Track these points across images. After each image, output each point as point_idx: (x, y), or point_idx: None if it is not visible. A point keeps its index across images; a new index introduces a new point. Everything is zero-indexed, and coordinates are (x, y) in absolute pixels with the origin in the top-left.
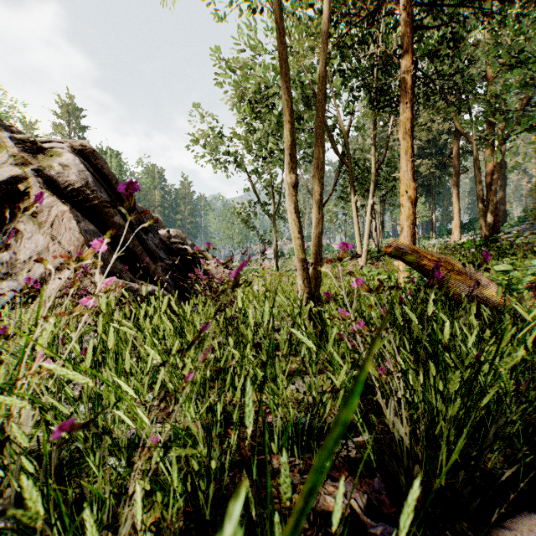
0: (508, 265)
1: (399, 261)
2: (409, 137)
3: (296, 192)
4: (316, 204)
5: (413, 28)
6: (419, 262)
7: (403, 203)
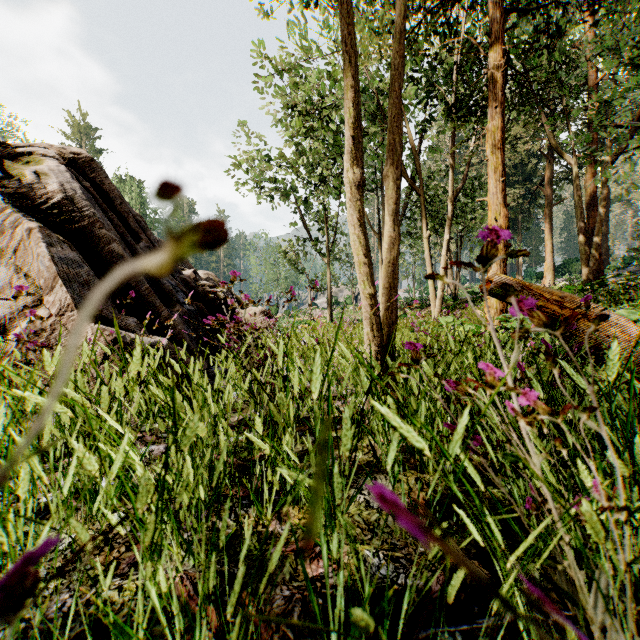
0: (633, 311)
1: (485, 309)
2: (499, 151)
3: (362, 194)
4: (390, 217)
5: (504, 12)
6: None
7: None
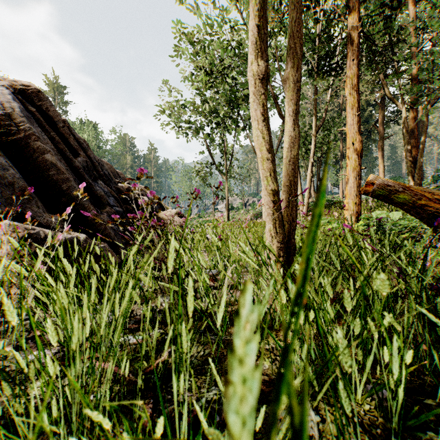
0: None
1: (344, 211)
2: (355, 92)
3: (265, 88)
4: (290, 116)
5: None
6: (414, 202)
7: (349, 155)
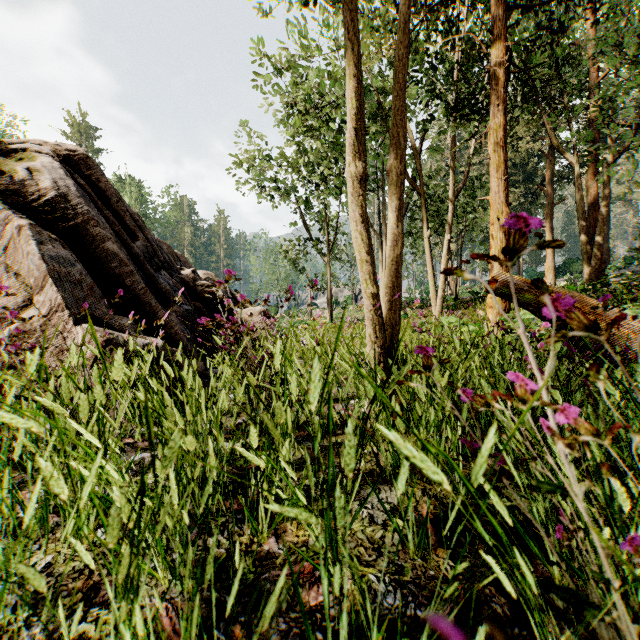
0: (639, 311)
1: (487, 309)
2: (501, 149)
3: (364, 189)
4: (393, 213)
5: (506, 9)
6: (539, 303)
7: (493, 233)
